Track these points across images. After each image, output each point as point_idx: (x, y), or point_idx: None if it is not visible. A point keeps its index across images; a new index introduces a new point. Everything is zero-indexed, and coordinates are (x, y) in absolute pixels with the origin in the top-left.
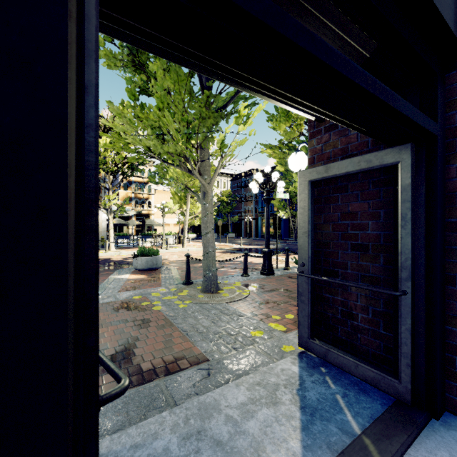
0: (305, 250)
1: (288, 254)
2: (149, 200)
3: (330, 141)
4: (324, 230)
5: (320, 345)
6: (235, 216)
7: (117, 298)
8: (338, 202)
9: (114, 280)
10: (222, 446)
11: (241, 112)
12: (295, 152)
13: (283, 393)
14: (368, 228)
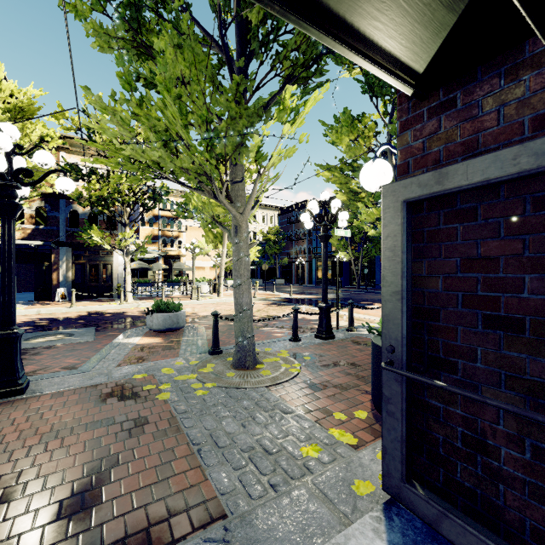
0: (395, 323)
1: (352, 310)
2: (180, 238)
3: (441, 130)
4: (428, 287)
5: (427, 500)
6: (285, 257)
7: (111, 376)
8: (457, 239)
9: (117, 346)
10: None
11: (287, 102)
12: (371, 160)
13: None
14: (524, 289)
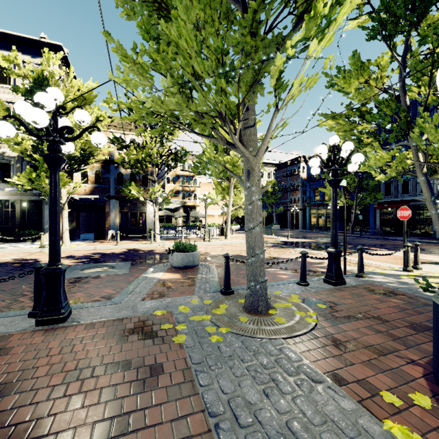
0: None
1: (362, 255)
2: (195, 192)
3: None
4: None
5: None
6: (280, 206)
7: (136, 310)
8: None
9: (144, 280)
10: None
11: (319, 5)
12: None
13: None
14: None
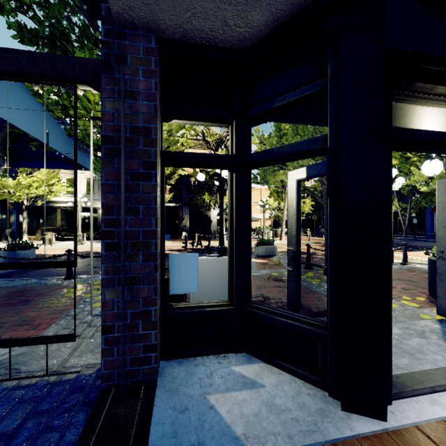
0: (444, 240)
1: (405, 249)
2: None
3: None
4: None
5: None
6: None
7: (260, 273)
8: None
9: None
10: (393, 346)
11: None
12: (429, 160)
13: (429, 335)
14: None
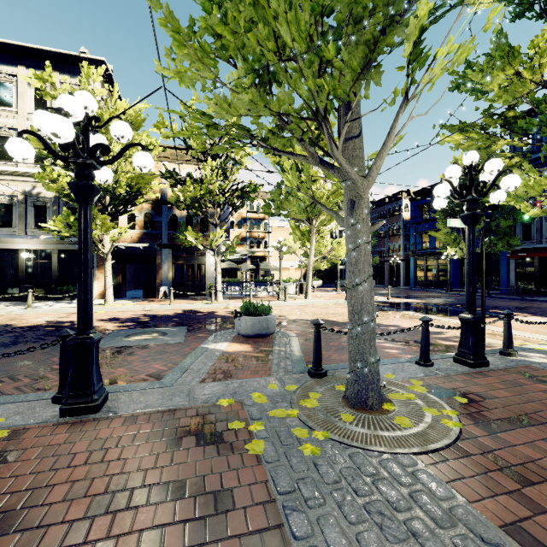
0: None
1: (509, 324)
2: (265, 239)
3: None
4: None
5: None
6: (375, 256)
7: (193, 398)
8: None
9: (204, 352)
10: None
11: None
12: None
13: None
14: None
